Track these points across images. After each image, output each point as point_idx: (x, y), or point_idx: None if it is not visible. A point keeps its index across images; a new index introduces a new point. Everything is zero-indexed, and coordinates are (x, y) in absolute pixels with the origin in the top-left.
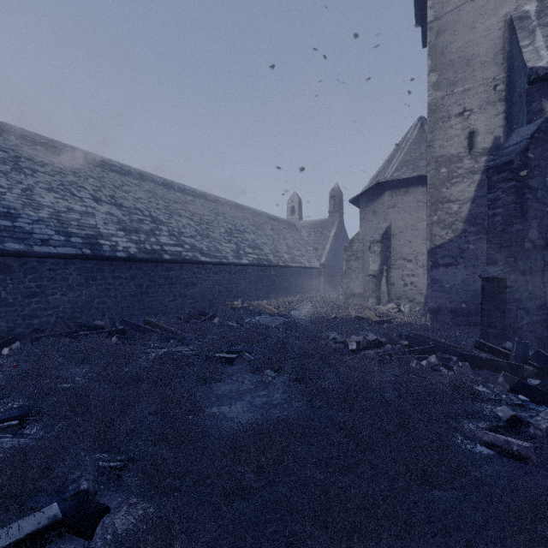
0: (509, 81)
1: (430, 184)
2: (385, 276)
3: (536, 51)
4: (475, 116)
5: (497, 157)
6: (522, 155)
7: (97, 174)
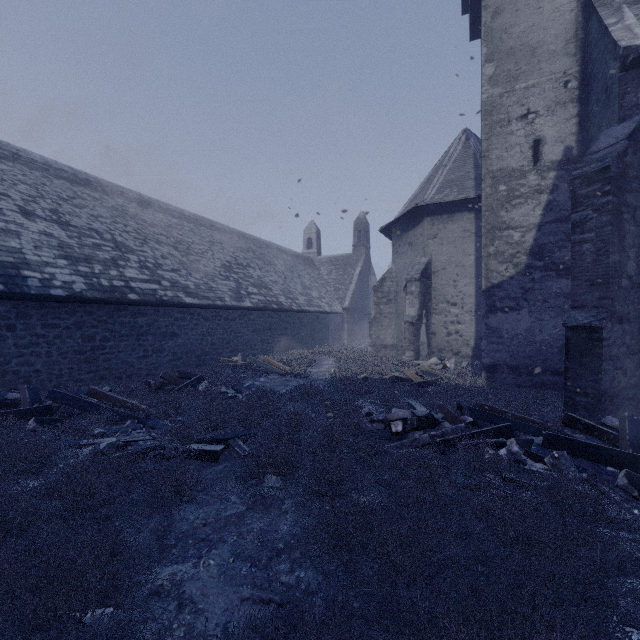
0: (584, 77)
1: (485, 206)
2: (425, 324)
3: (628, 29)
4: (542, 120)
5: (585, 165)
6: (620, 160)
7: (33, 179)
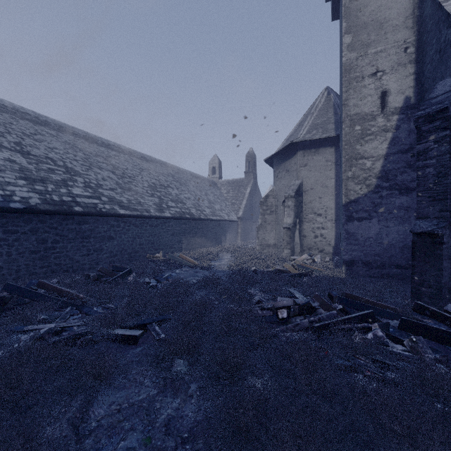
0: (419, 44)
1: (345, 141)
2: (298, 229)
3: None
4: (387, 77)
5: (427, 107)
6: None
7: (3, 119)
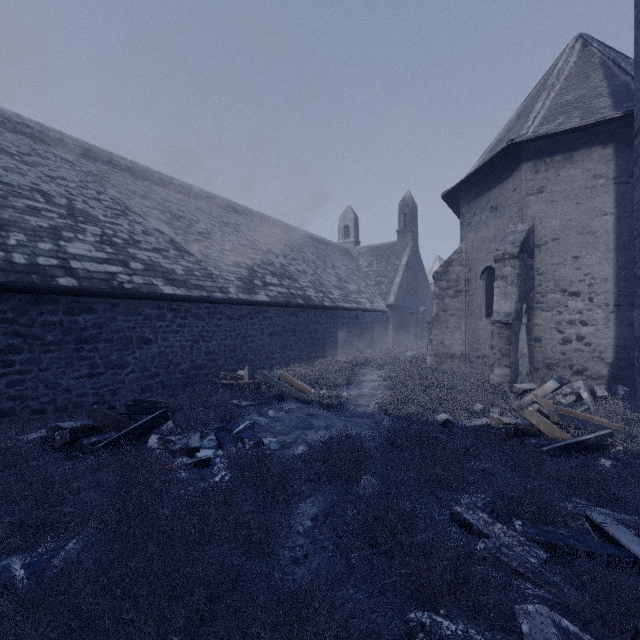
0: None
1: None
2: (525, 325)
3: None
4: None
5: None
6: None
7: None
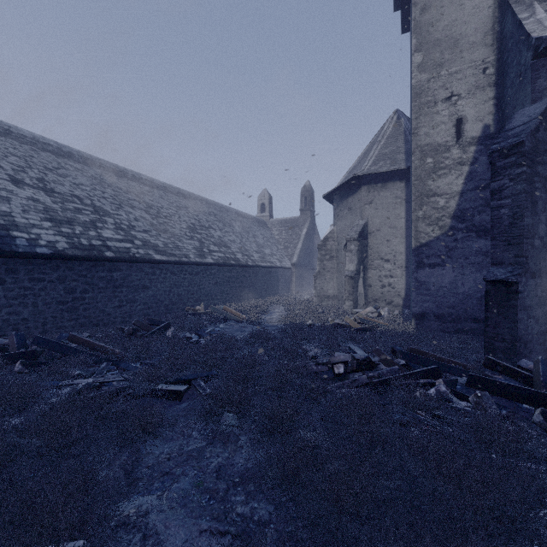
0: (500, 64)
1: (415, 176)
2: (362, 277)
3: (539, 23)
4: (463, 102)
5: (502, 140)
6: (533, 136)
7: (22, 152)
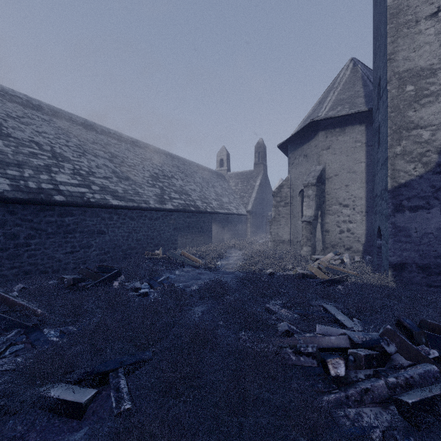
0: None
1: (391, 107)
2: (320, 223)
3: None
4: None
5: None
6: None
7: None
